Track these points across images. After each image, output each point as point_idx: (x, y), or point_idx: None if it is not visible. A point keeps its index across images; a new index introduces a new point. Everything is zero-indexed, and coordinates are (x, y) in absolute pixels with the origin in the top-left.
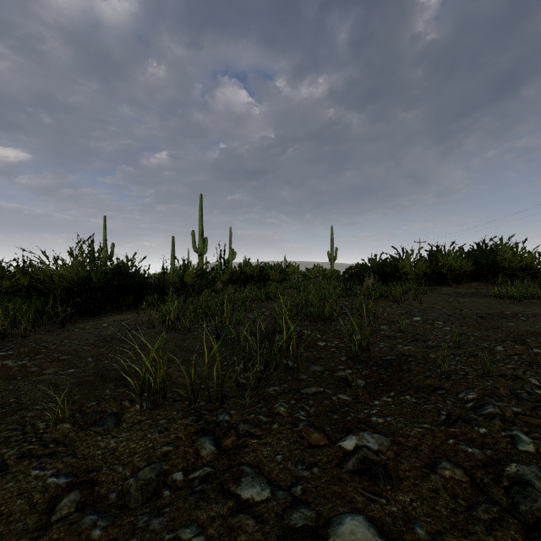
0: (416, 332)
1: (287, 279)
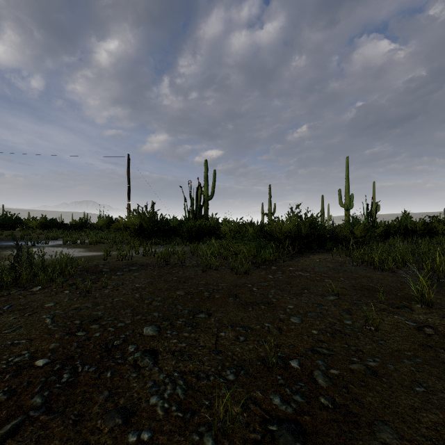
0: None
1: None
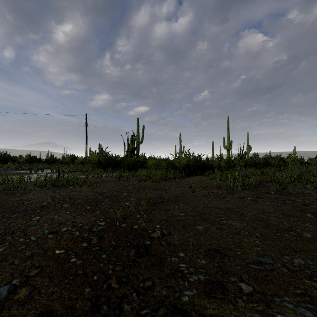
0: None
1: (285, 165)
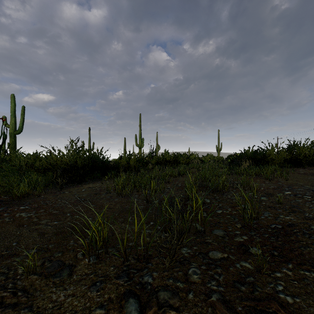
0: (291, 204)
1: (191, 162)
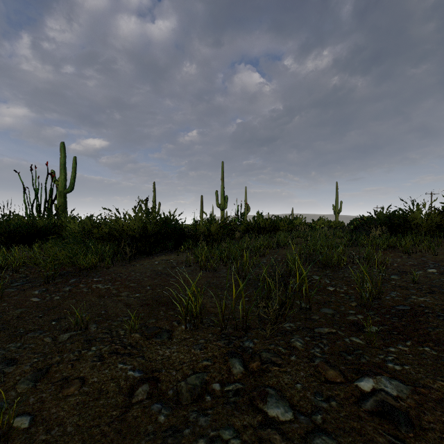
0: (432, 284)
1: (295, 229)
